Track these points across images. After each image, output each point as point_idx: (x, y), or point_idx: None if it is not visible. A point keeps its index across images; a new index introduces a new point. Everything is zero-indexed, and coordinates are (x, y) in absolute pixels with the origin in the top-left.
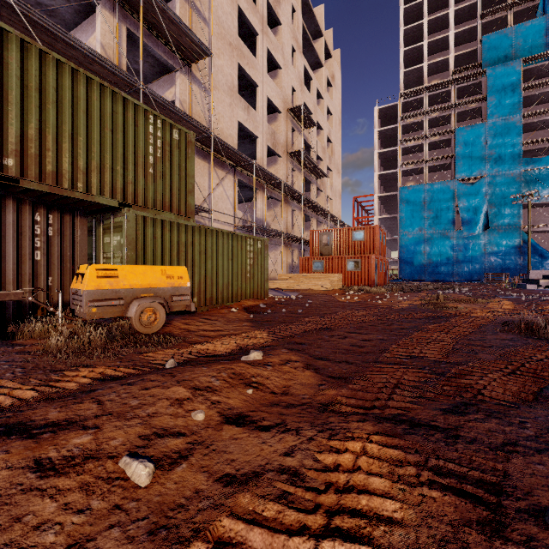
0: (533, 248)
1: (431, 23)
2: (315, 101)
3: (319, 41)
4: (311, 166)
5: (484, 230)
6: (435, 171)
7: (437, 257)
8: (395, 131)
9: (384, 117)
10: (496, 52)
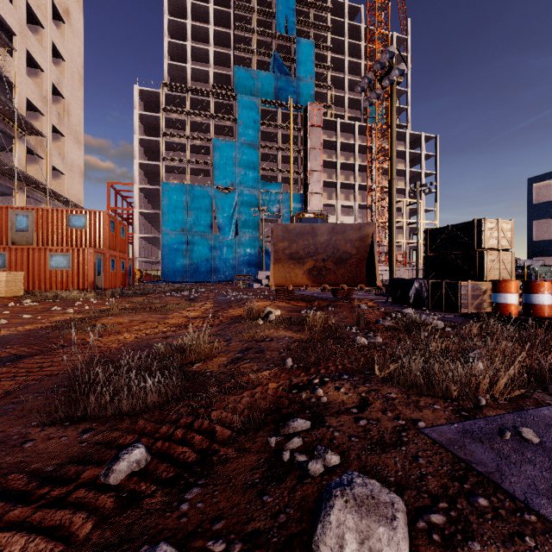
0: (267, 254)
1: (194, 29)
2: (23, 20)
3: None
4: (5, 109)
5: (235, 236)
6: (198, 174)
7: (198, 259)
8: (158, 121)
9: (148, 102)
10: (244, 85)
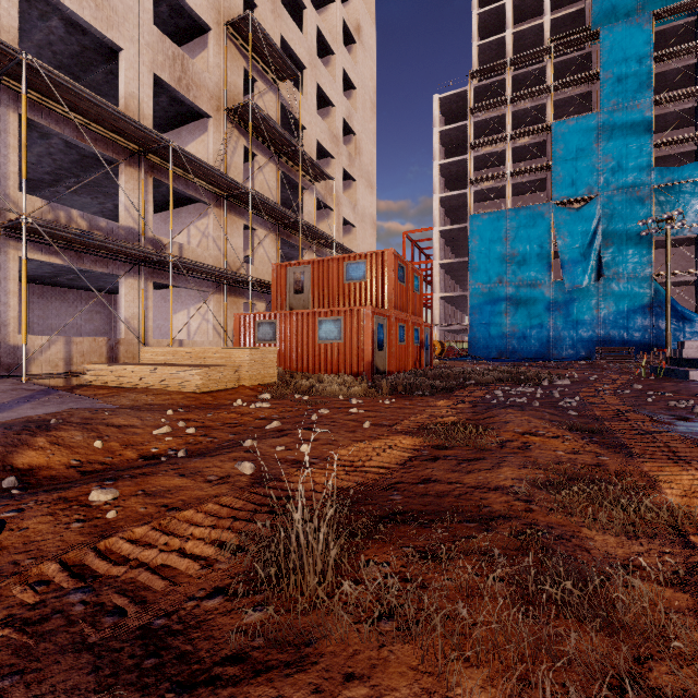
0: (671, 307)
1: None
2: (312, 48)
3: None
4: (292, 151)
5: (595, 280)
6: (523, 193)
7: (524, 323)
8: (464, 133)
9: (450, 113)
10: (613, 9)
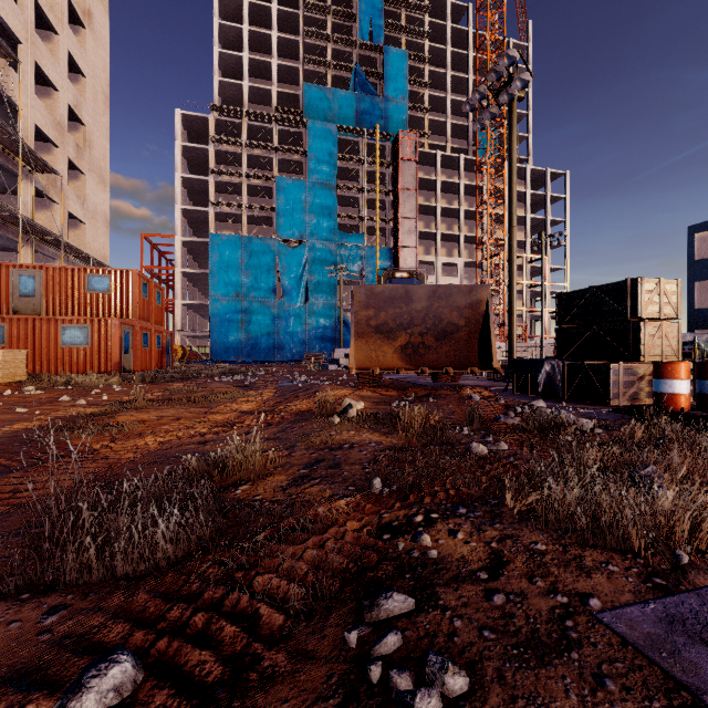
0: (346, 326)
1: (253, 36)
2: (30, 23)
3: None
4: (7, 138)
5: (305, 303)
6: (257, 223)
7: (257, 332)
8: (206, 155)
9: (193, 130)
10: (317, 108)
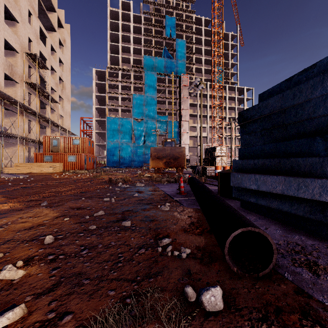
0: None
1: (123, 36)
2: (49, 52)
3: (53, 14)
4: (46, 94)
5: (143, 143)
6: (125, 112)
7: (124, 155)
8: (105, 85)
9: (99, 75)
10: (148, 65)
